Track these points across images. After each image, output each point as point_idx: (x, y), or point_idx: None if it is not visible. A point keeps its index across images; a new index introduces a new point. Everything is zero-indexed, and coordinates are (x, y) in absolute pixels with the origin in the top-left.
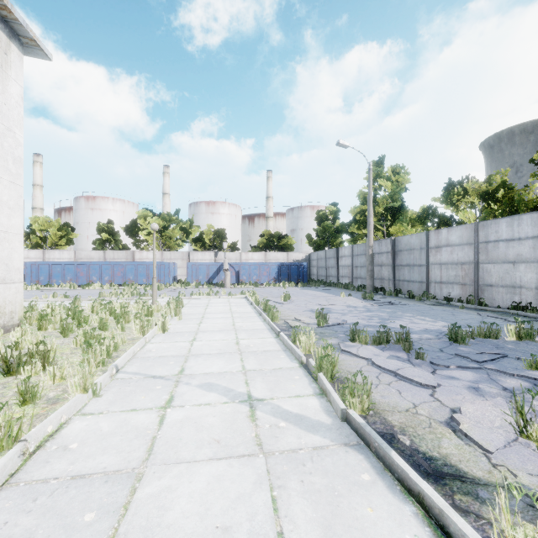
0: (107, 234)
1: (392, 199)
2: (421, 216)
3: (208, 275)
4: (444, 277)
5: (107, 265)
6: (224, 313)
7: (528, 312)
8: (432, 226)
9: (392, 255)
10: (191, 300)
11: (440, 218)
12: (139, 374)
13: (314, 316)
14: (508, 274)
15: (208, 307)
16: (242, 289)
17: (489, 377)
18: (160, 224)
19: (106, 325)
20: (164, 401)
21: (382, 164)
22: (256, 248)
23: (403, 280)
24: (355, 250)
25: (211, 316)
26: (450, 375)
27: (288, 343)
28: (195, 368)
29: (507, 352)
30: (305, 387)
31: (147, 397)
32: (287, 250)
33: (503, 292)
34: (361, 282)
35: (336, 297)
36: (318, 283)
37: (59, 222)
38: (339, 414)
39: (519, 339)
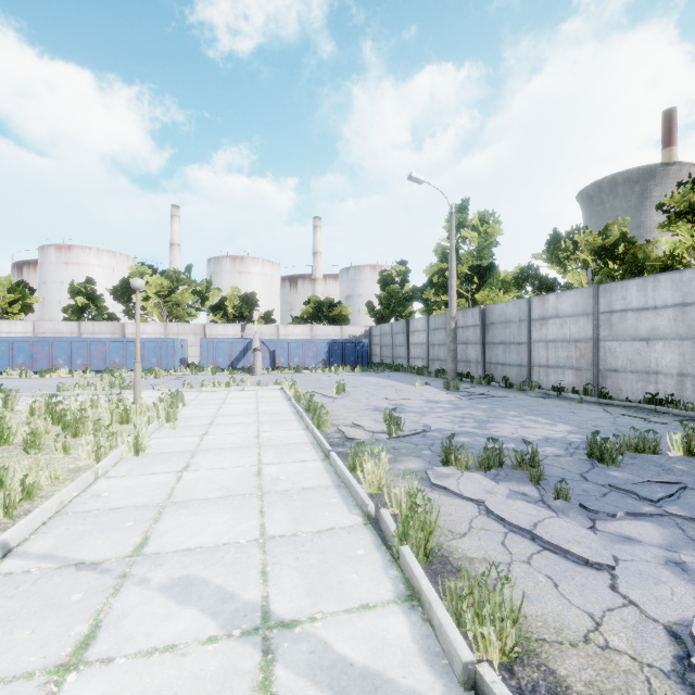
0: (84, 299)
1: (480, 256)
2: (518, 278)
3: (230, 356)
4: (551, 359)
5: (80, 342)
6: (245, 416)
7: (670, 407)
8: (533, 291)
9: (481, 329)
10: (200, 394)
11: (543, 282)
12: (51, 559)
13: (382, 418)
14: (639, 355)
15: (223, 405)
16: (278, 376)
17: (686, 533)
18: (163, 284)
19: (38, 444)
20: (71, 644)
21: (465, 209)
22: (299, 319)
23: (497, 363)
24: (431, 323)
25: (225, 421)
26: (623, 532)
27: (344, 473)
28: (170, 537)
29: (681, 478)
30: (377, 578)
31: (37, 631)
32: (341, 322)
33: (632, 380)
34: (439, 365)
35: (409, 386)
36: (382, 367)
37: (10, 279)
38: (457, 671)
39: (690, 454)
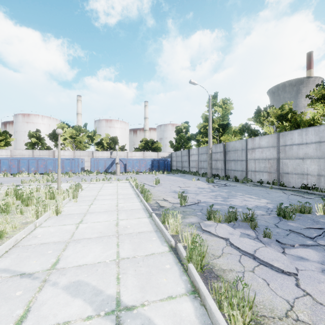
0: (35, 139)
1: (223, 119)
2: (241, 129)
3: (105, 166)
4: (257, 168)
5: (33, 160)
6: (111, 195)
7: (314, 191)
8: (248, 136)
9: (223, 153)
10: (90, 184)
11: (252, 131)
12: (8, 271)
13: (177, 196)
14: (299, 166)
15: (101, 190)
16: (128, 176)
17: None
18: (73, 132)
19: (8, 210)
20: (13, 321)
21: (216, 97)
22: (138, 149)
23: (231, 169)
24: (200, 151)
25: (101, 198)
26: (299, 255)
27: (159, 224)
28: (70, 259)
29: (324, 226)
30: (176, 281)
31: None
32: (157, 150)
33: (295, 178)
34: (203, 170)
35: (189, 181)
36: (177, 171)
37: None
38: None
39: None
